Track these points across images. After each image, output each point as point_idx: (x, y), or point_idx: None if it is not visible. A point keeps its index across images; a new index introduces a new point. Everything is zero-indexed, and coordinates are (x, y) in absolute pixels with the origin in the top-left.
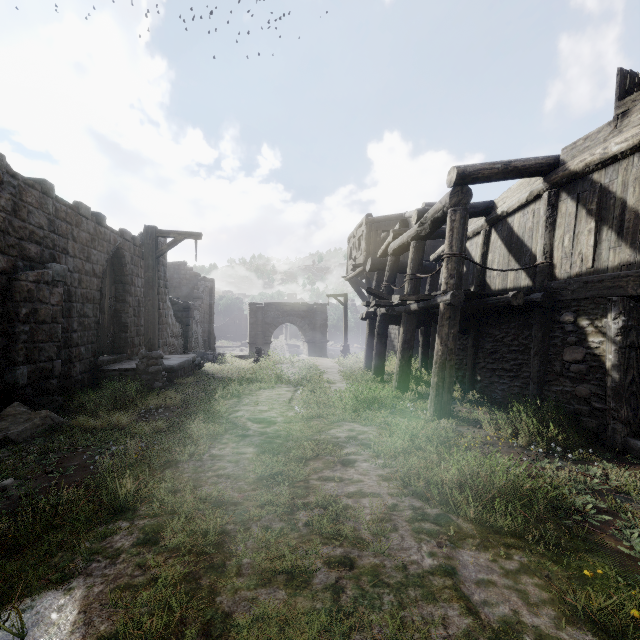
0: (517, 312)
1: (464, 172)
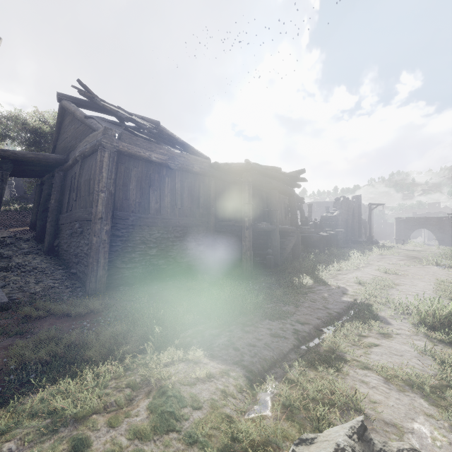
0: None
1: None
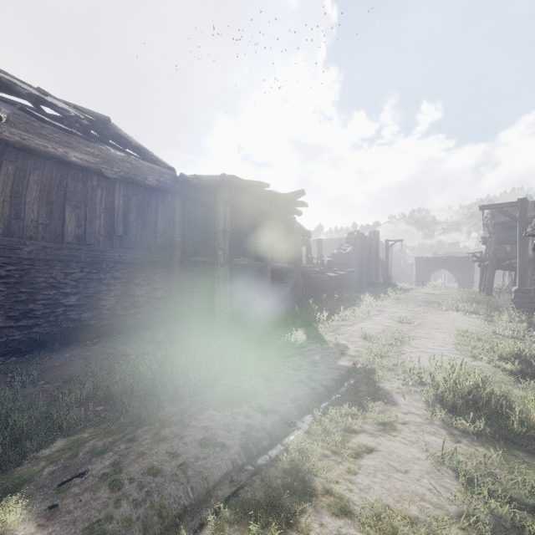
0: (531, 264)
1: (496, 222)
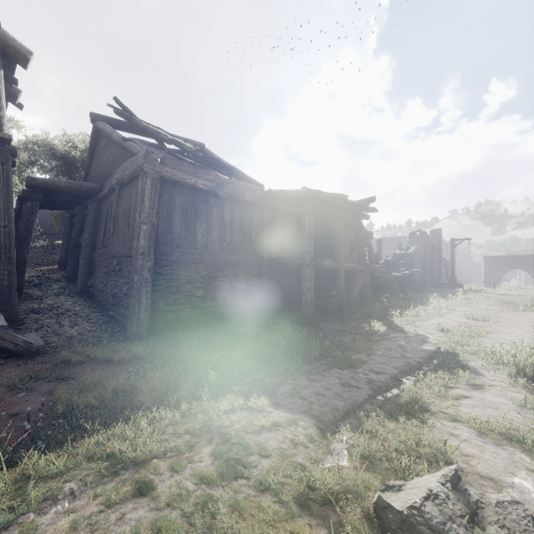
0: None
1: None
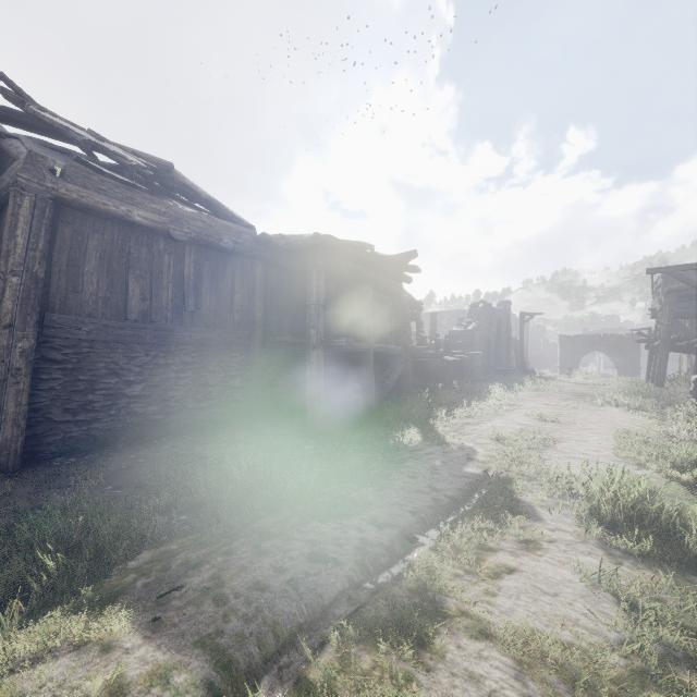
0: None
1: (670, 289)
